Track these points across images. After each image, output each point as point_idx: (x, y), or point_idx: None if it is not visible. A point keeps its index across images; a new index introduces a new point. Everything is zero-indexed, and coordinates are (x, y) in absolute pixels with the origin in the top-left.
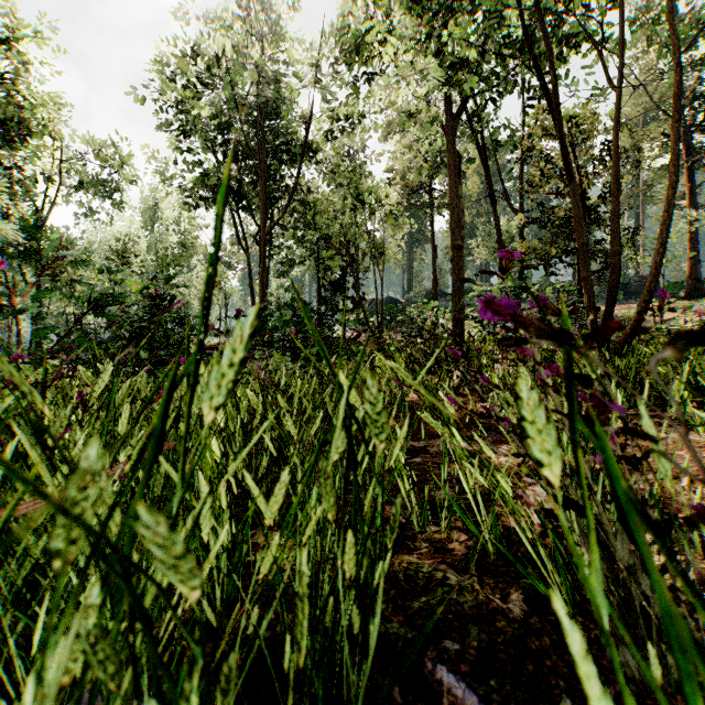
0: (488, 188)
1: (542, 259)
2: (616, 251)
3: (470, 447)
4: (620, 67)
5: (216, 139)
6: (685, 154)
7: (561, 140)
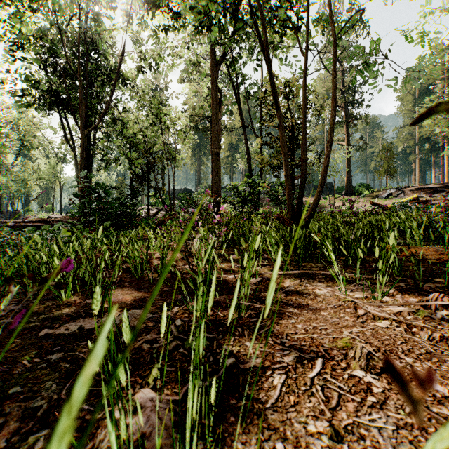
0: (241, 121)
1: (270, 167)
2: (304, 159)
3: (143, 325)
4: (307, 41)
5: (46, 60)
6: (345, 117)
7: (271, 80)
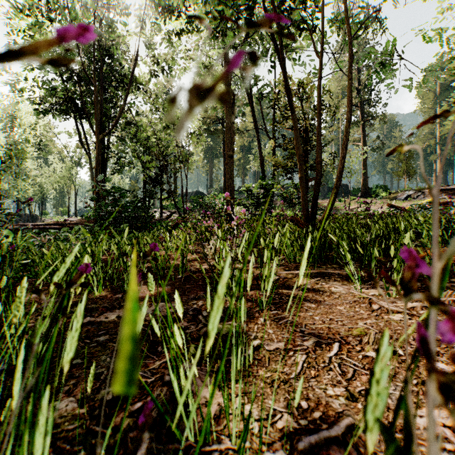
0: (254, 122)
1: (284, 169)
2: (319, 161)
3: (174, 315)
4: (322, 43)
5: None
6: (361, 117)
7: (286, 83)
